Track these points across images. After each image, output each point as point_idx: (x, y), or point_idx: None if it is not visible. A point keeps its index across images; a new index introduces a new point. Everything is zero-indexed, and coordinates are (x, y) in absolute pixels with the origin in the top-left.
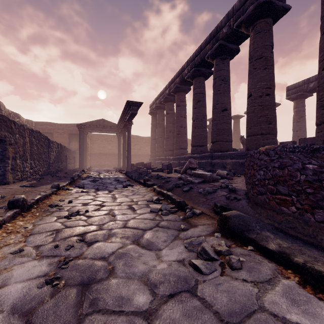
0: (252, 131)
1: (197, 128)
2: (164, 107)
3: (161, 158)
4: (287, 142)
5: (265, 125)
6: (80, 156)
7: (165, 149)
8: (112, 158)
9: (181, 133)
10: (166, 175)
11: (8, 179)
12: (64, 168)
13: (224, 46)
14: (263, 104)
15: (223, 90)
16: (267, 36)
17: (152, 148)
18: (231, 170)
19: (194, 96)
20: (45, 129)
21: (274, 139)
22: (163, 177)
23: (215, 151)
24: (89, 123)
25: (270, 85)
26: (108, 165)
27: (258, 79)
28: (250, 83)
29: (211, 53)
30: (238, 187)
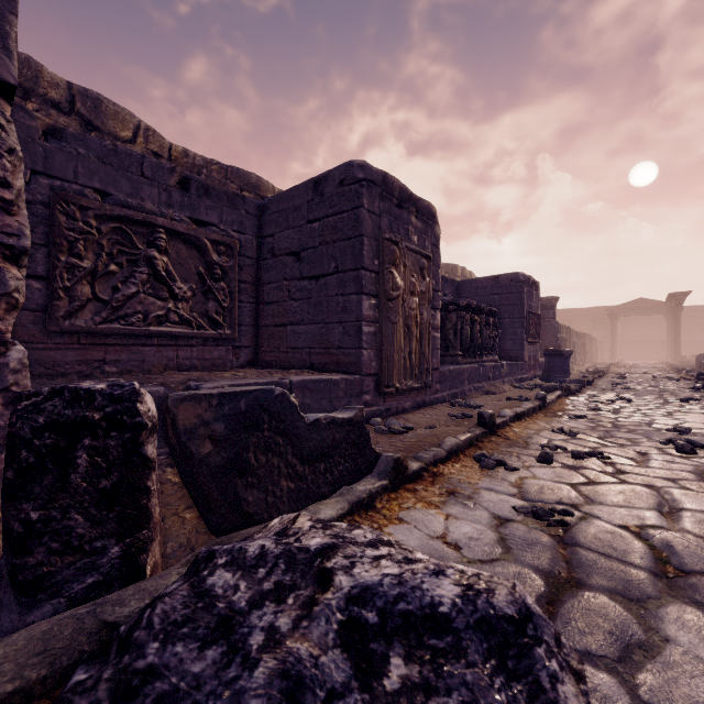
0: None
1: None
2: None
3: None
4: None
5: None
6: (611, 347)
7: None
8: (658, 348)
9: None
10: None
11: (585, 362)
12: (597, 359)
13: None
14: None
15: None
16: None
17: None
18: None
19: None
20: (564, 317)
21: None
22: (690, 365)
23: None
24: (621, 306)
25: None
26: (651, 358)
27: None
28: None
29: None
30: None
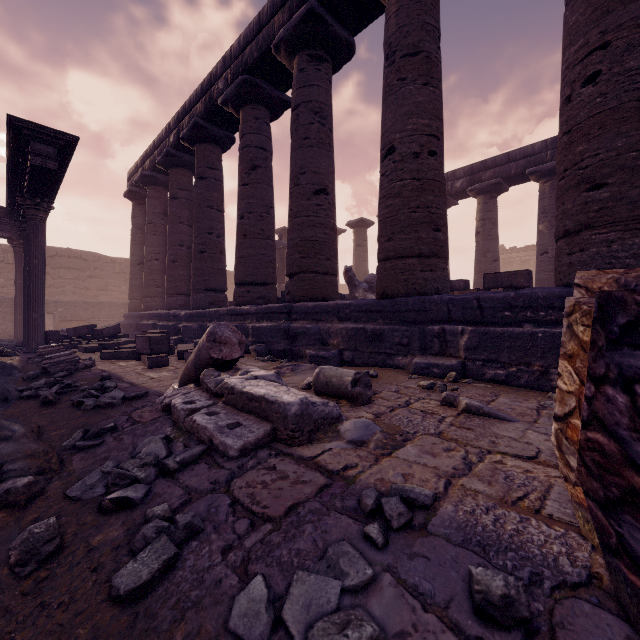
0: (397, 247)
1: (251, 238)
2: (166, 182)
3: (155, 314)
4: (454, 282)
5: (428, 231)
6: None
7: (167, 289)
8: (3, 312)
9: (209, 249)
10: (138, 377)
11: None
12: None
13: (321, 22)
14: (423, 175)
15: (316, 140)
16: (429, 1)
17: (133, 287)
18: (342, 351)
19: (243, 153)
20: None
21: (446, 271)
22: (104, 399)
23: (299, 298)
24: None
25: (436, 129)
26: None
27: (412, 107)
28: (391, 118)
29: (287, 35)
30: (472, 509)
